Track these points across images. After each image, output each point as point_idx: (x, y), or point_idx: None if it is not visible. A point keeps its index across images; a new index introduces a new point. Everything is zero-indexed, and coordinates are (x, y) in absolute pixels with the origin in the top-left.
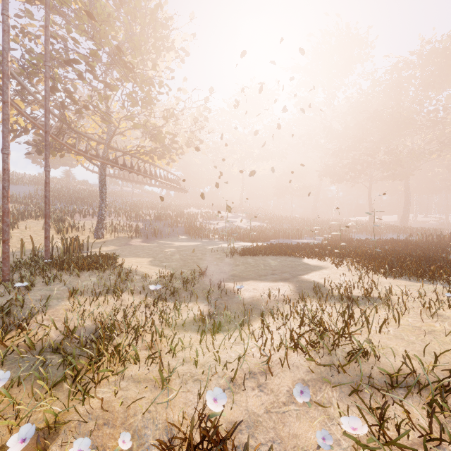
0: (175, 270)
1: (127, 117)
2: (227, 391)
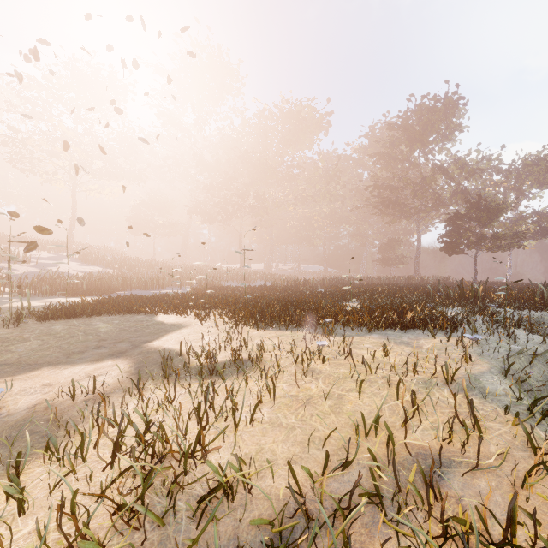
0: None
1: None
2: None
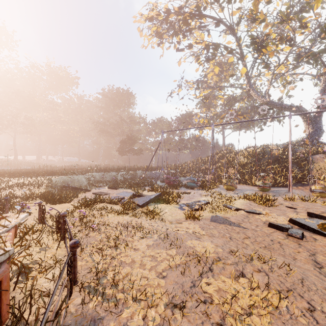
0: None
1: None
2: None
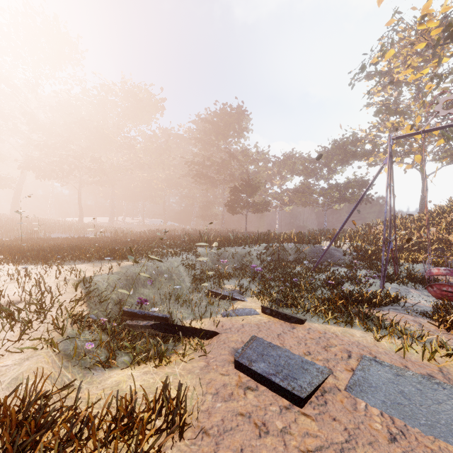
0: None
1: None
2: None
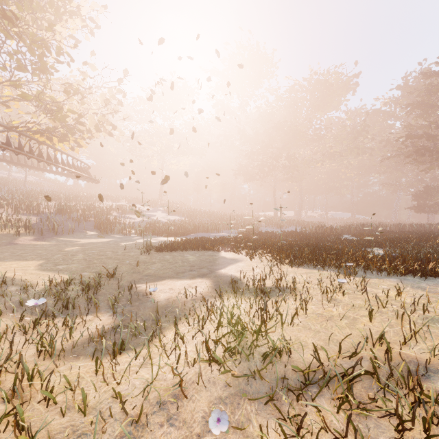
0: (74, 275)
1: (11, 83)
2: (127, 438)
